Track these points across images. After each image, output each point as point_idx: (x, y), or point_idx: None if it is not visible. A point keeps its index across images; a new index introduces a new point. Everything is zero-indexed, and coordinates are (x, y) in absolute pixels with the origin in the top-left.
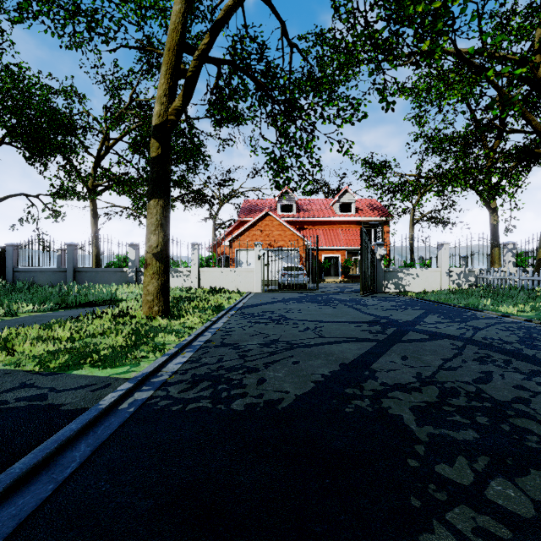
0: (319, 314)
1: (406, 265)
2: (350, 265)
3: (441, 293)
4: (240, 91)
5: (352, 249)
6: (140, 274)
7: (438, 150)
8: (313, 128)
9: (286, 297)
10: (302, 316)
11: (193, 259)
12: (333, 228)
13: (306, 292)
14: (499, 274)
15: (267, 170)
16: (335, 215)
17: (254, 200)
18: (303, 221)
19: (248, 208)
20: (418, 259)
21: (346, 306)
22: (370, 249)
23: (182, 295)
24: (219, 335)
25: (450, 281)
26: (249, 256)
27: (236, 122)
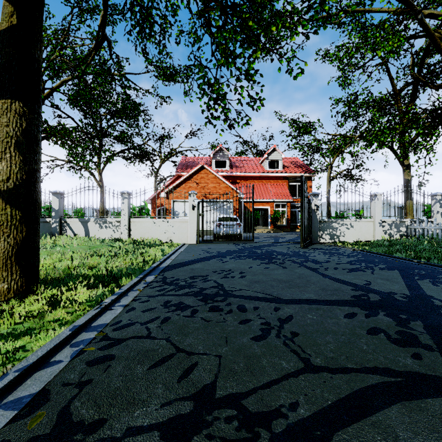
0: (271, 280)
1: (340, 216)
2: (279, 216)
3: (380, 244)
4: (166, 1)
5: (280, 202)
6: (65, 224)
7: (351, 116)
8: (257, 39)
9: (222, 249)
10: (248, 287)
11: (123, 209)
12: (262, 183)
13: (242, 243)
14: (434, 224)
15: (200, 98)
16: (264, 170)
17: (191, 157)
18: (235, 175)
19: (185, 164)
20: (351, 209)
21: (296, 264)
22: (307, 199)
23: (100, 249)
24: (85, 360)
25: (382, 231)
26: (186, 207)
27: (173, 79)
